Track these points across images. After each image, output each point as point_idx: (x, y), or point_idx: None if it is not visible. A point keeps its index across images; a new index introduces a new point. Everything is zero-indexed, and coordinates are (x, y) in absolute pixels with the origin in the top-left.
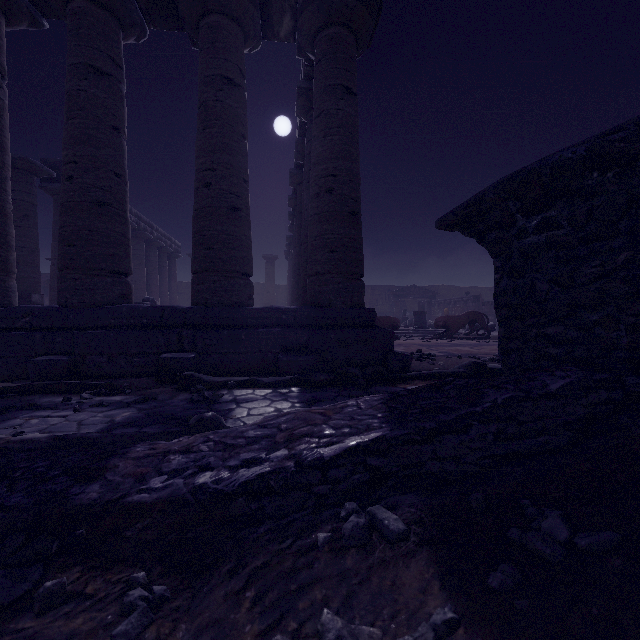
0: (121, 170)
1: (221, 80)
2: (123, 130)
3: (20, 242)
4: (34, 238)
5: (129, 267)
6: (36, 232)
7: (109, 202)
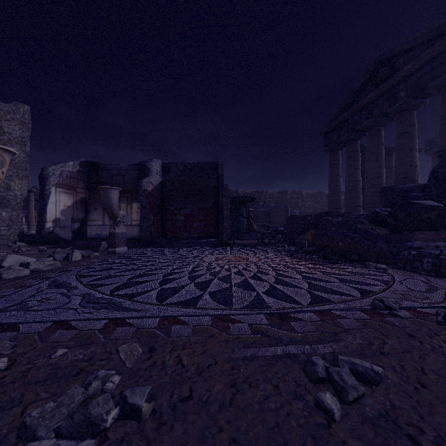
0: (412, 163)
1: (445, 114)
2: (413, 148)
3: None
4: None
5: None
6: None
7: (406, 177)
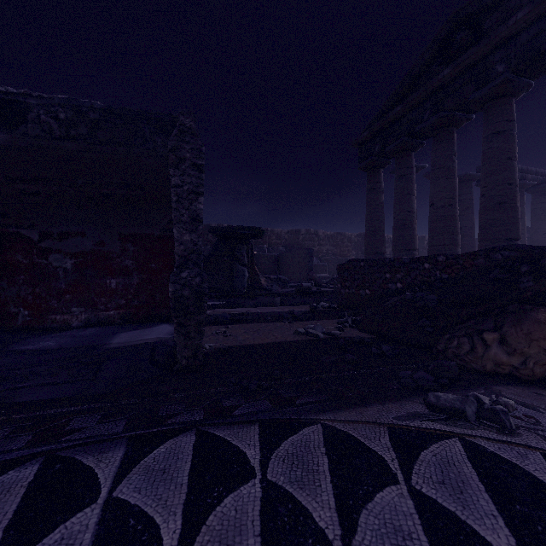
0: (512, 180)
1: None
2: (514, 156)
3: (464, 224)
4: (471, 220)
5: (517, 235)
6: (472, 216)
7: (504, 201)
